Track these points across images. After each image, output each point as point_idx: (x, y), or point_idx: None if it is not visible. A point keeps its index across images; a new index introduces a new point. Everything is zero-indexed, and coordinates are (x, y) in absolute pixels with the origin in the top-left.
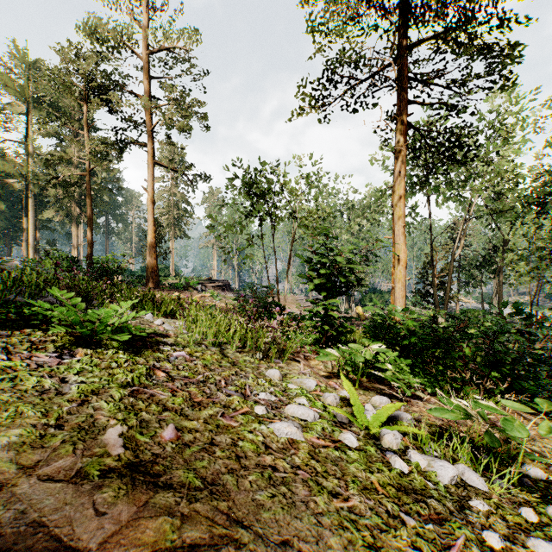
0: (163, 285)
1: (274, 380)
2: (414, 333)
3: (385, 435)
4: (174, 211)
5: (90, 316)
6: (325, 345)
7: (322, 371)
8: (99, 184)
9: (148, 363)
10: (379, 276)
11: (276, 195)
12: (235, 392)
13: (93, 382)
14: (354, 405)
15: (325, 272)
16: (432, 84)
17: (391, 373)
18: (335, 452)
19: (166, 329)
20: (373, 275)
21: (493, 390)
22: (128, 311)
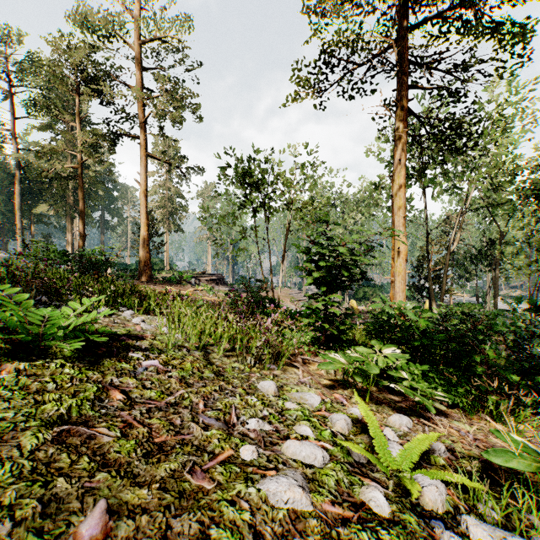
0: (156, 279)
1: (268, 396)
2: (425, 332)
3: (424, 490)
4: (169, 205)
5: (32, 318)
6: (324, 345)
7: (324, 378)
8: (92, 177)
9: (104, 379)
10: (373, 270)
11: (270, 185)
12: (215, 419)
13: (3, 419)
14: (375, 438)
15: (325, 263)
16: (433, 68)
17: (408, 384)
18: (361, 534)
19: (144, 328)
20: (366, 269)
21: (525, 401)
22: (102, 308)
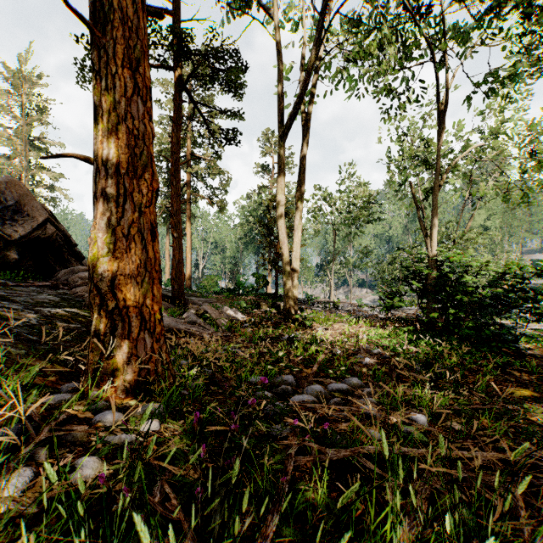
0: None
1: None
2: None
3: None
4: None
5: None
6: None
7: None
8: None
9: None
10: None
11: None
12: None
13: None
14: None
15: None
16: None
17: None
18: None
19: None
20: None
21: None
22: None
